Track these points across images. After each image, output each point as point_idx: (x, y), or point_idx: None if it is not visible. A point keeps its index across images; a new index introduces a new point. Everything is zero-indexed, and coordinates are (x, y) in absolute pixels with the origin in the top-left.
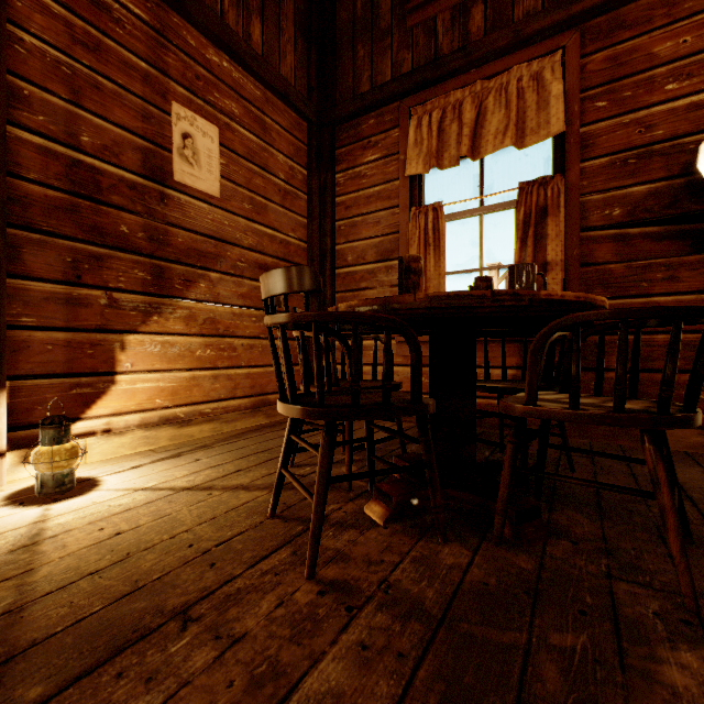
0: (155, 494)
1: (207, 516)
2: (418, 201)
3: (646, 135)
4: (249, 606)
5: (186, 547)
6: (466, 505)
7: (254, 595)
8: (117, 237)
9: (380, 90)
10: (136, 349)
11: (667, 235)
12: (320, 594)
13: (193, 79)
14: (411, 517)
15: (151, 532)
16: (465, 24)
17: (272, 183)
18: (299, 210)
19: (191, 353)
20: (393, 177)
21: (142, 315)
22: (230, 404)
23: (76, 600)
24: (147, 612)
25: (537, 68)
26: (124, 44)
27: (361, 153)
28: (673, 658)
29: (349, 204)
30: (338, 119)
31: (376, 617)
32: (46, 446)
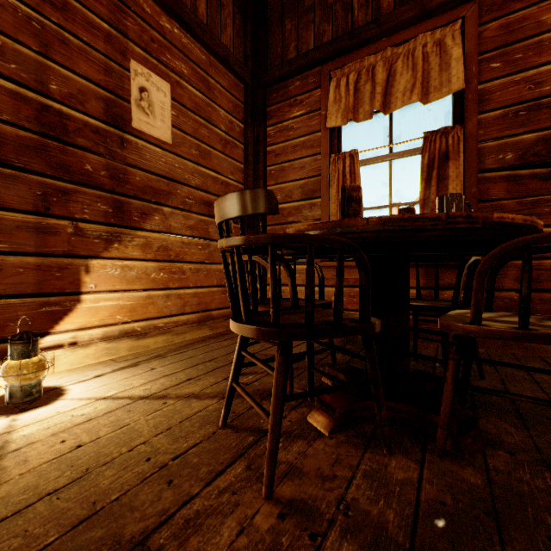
0: (115, 403)
1: (163, 426)
2: (336, 150)
3: (535, 91)
4: (209, 534)
5: (144, 461)
6: (403, 415)
7: (214, 520)
8: (82, 174)
9: (304, 57)
10: (99, 272)
11: None
12: (280, 518)
13: (148, 41)
14: (352, 426)
15: (110, 445)
16: (377, 0)
17: (215, 133)
18: (237, 157)
19: (147, 276)
20: (315, 129)
21: (104, 242)
22: (180, 319)
23: (31, 527)
24: (104, 543)
25: (439, 36)
26: (89, 6)
27: (288, 110)
28: None
29: (278, 152)
30: (269, 81)
31: (343, 548)
32: (15, 360)
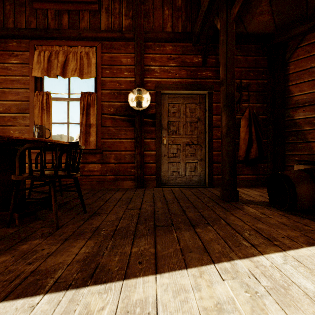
0: None
1: None
2: (41, 89)
3: (120, 86)
4: None
5: None
6: (6, 216)
7: None
8: None
9: (18, 30)
10: None
11: (126, 120)
12: None
13: None
14: None
15: None
16: (61, 20)
17: None
18: None
19: None
20: (26, 74)
21: None
22: None
23: None
24: None
25: (88, 50)
26: None
27: (8, 57)
28: (31, 242)
29: (1, 81)
30: None
31: None
32: None
